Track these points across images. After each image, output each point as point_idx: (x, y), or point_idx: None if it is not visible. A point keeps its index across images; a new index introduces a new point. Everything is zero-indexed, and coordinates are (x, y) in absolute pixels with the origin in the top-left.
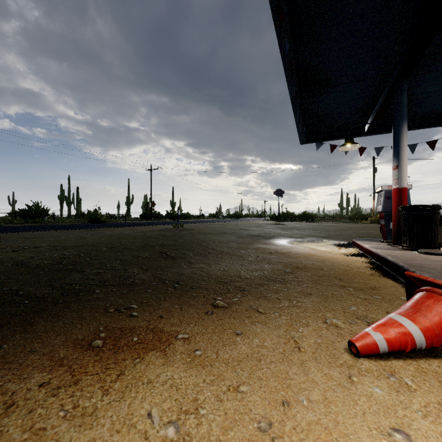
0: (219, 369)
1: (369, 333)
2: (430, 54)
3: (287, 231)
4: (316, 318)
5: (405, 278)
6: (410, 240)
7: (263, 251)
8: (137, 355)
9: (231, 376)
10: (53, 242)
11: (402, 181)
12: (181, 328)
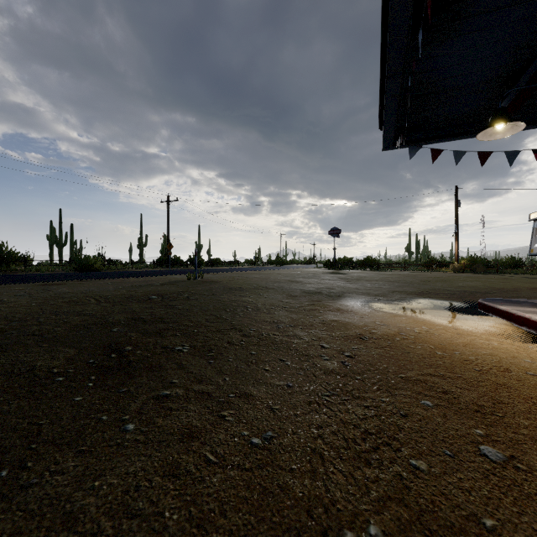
0: None
1: None
2: None
3: (355, 284)
4: None
5: None
6: None
7: (345, 333)
8: None
9: None
10: None
11: None
12: None
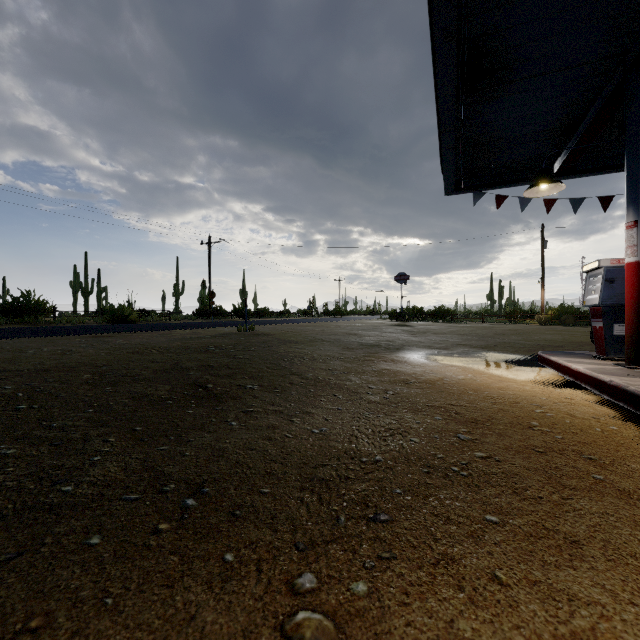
0: None
1: None
2: None
3: (420, 337)
4: None
5: None
6: None
7: (393, 378)
8: None
9: None
10: (0, 361)
11: None
12: None
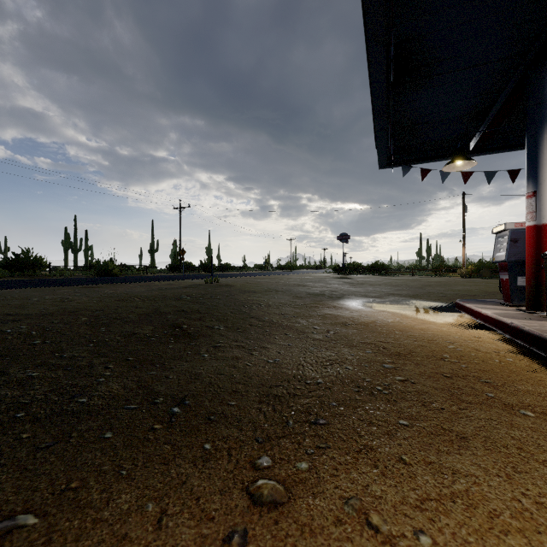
0: None
1: None
2: None
3: (358, 288)
4: None
5: None
6: None
7: (334, 321)
8: None
9: None
10: (12, 307)
11: (543, 215)
12: None
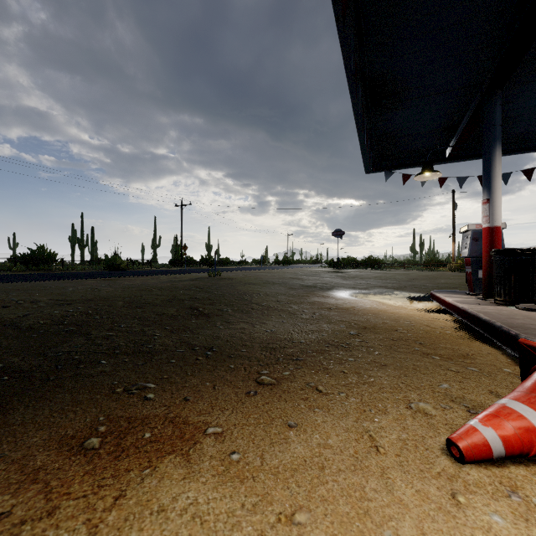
0: (265, 483)
1: (477, 429)
2: (530, 58)
3: (349, 281)
4: (396, 401)
5: (519, 348)
6: (506, 293)
7: (320, 306)
8: (147, 462)
9: (282, 495)
10: (57, 294)
11: (495, 219)
12: (212, 417)
